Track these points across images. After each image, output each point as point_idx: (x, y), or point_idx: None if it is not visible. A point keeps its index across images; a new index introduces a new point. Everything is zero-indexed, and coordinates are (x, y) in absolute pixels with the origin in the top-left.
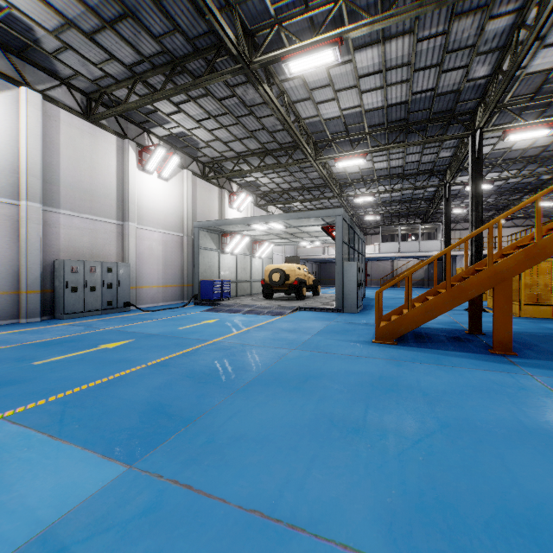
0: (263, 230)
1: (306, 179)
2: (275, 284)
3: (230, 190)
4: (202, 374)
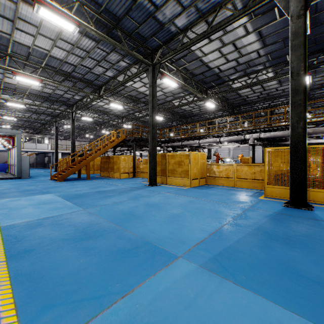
0: None
1: None
2: None
3: None
4: (25, 191)
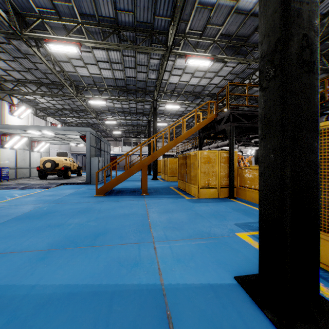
0: (38, 134)
1: (74, 105)
2: (47, 169)
3: (11, 102)
4: None
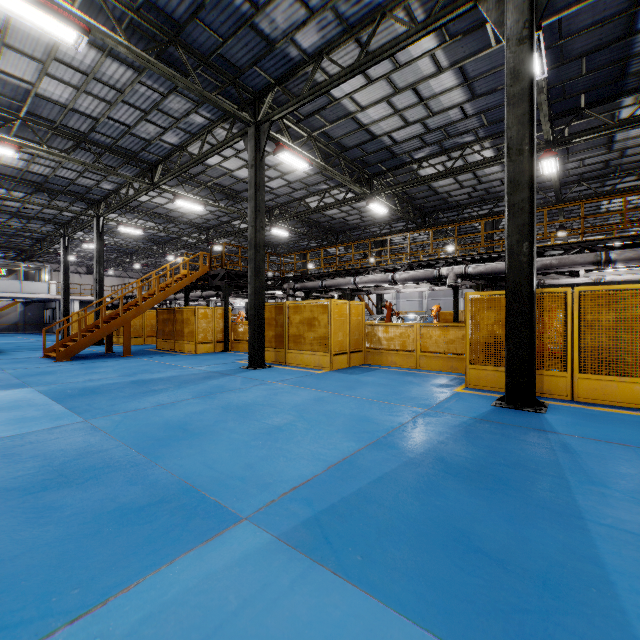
0: None
1: None
2: None
3: None
4: None
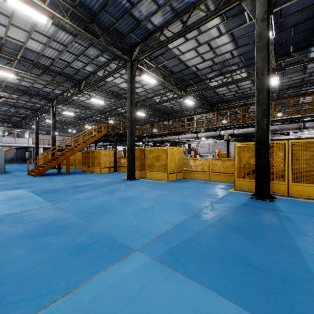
0: None
1: None
2: None
3: None
4: None
